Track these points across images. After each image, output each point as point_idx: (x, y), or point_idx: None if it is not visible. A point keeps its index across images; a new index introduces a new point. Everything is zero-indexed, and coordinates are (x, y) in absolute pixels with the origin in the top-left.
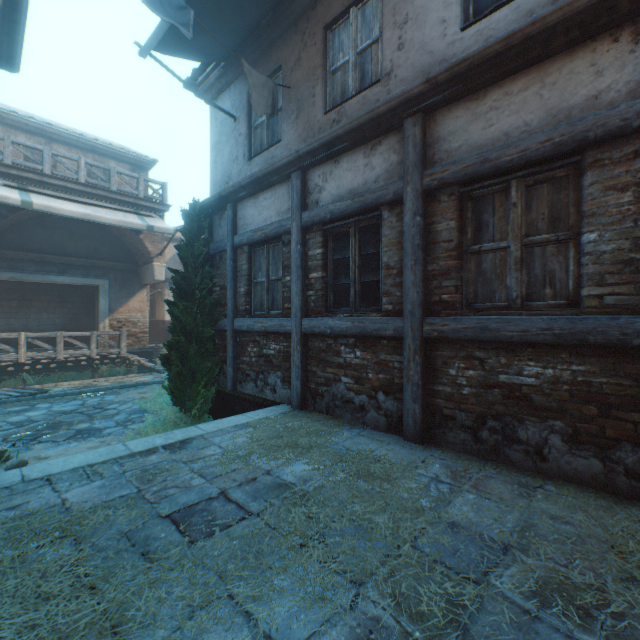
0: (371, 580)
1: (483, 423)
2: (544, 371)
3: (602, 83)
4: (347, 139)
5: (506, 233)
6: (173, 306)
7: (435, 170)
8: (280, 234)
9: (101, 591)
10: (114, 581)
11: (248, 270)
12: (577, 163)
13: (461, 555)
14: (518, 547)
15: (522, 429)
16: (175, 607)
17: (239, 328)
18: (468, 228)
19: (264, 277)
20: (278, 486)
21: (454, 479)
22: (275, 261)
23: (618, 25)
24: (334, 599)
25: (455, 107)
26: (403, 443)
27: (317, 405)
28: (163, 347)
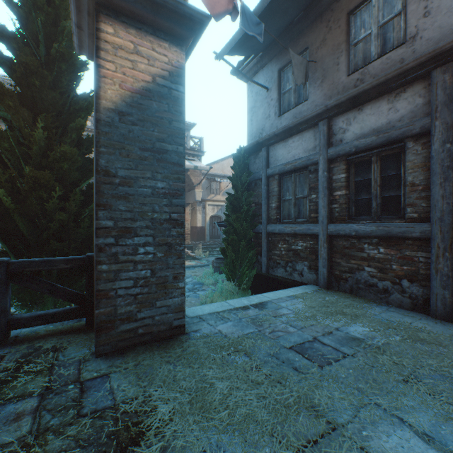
0: None
1: None
2: None
3: None
4: (372, 92)
5: None
6: (228, 217)
7: None
8: (307, 165)
9: (286, 385)
10: (289, 381)
11: (278, 191)
12: None
13: None
14: None
15: None
16: (342, 403)
17: (271, 231)
18: None
19: (291, 196)
20: (352, 339)
21: None
22: (300, 184)
23: None
24: None
25: None
26: (433, 320)
27: (341, 287)
28: (198, 243)
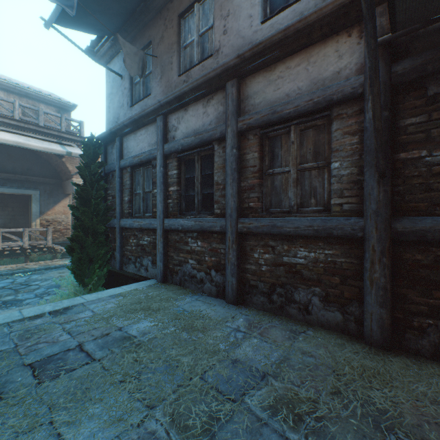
0: (161, 404)
1: (274, 290)
2: (309, 254)
3: (342, 63)
4: (191, 94)
5: (288, 161)
6: (75, 210)
7: (245, 118)
8: (150, 159)
9: None
10: None
11: (130, 185)
12: (329, 116)
13: (232, 382)
14: (273, 374)
15: (297, 293)
16: (4, 434)
17: (124, 226)
18: (266, 158)
19: (141, 190)
20: (123, 338)
21: (249, 329)
22: (148, 178)
23: (351, 25)
24: (128, 420)
25: (257, 75)
26: (225, 305)
27: (174, 279)
28: None
